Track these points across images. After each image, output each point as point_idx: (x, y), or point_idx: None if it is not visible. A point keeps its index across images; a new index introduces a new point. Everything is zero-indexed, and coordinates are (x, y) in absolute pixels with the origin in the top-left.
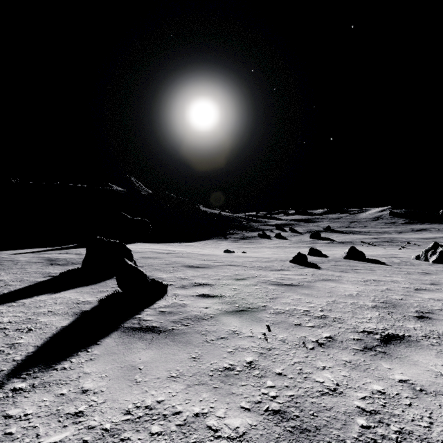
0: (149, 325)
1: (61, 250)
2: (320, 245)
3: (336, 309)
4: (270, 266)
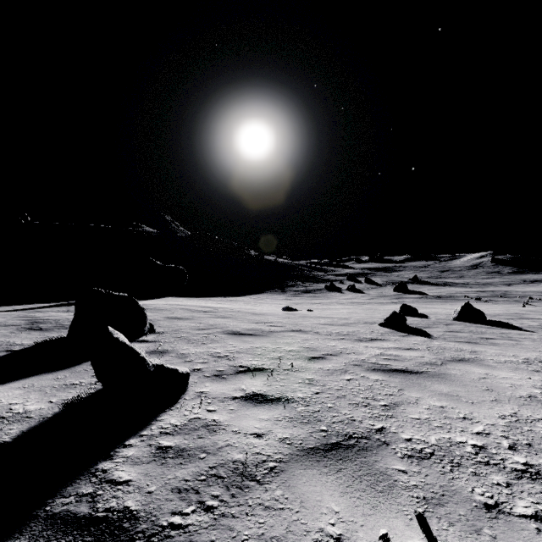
0: (114, 507)
1: (63, 306)
2: (410, 300)
3: (541, 443)
4: (354, 332)
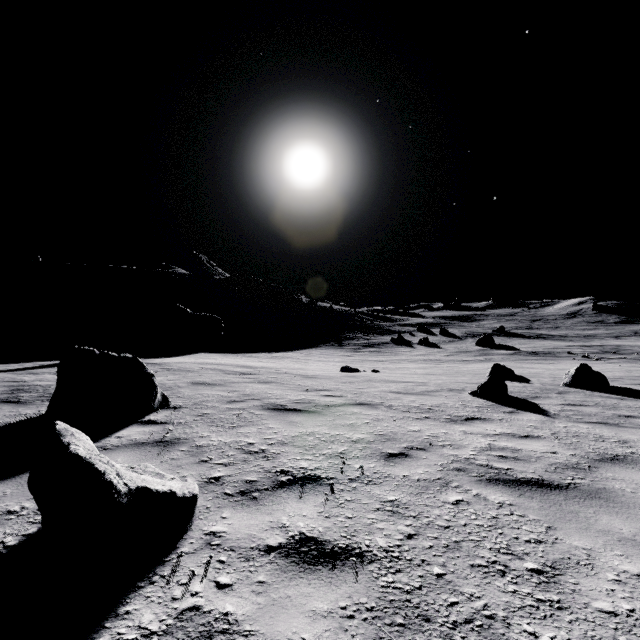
0: None
1: None
2: (499, 358)
3: None
4: (440, 406)
